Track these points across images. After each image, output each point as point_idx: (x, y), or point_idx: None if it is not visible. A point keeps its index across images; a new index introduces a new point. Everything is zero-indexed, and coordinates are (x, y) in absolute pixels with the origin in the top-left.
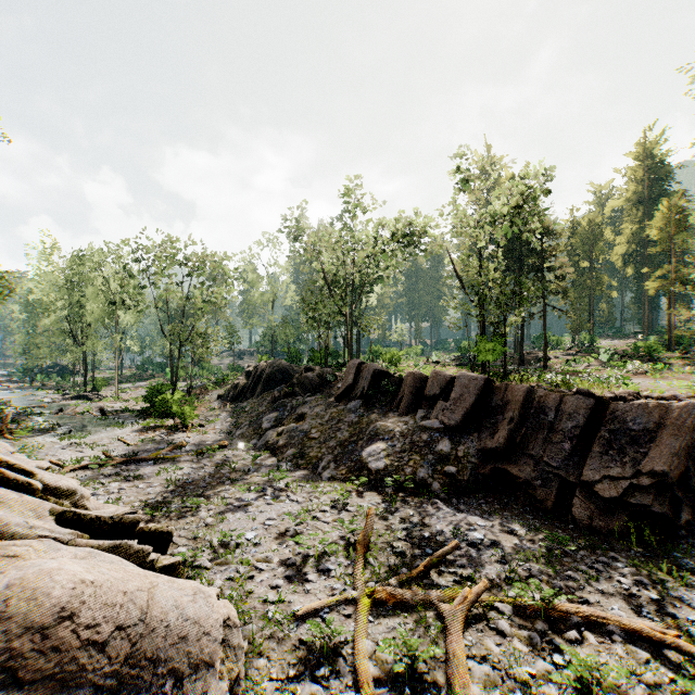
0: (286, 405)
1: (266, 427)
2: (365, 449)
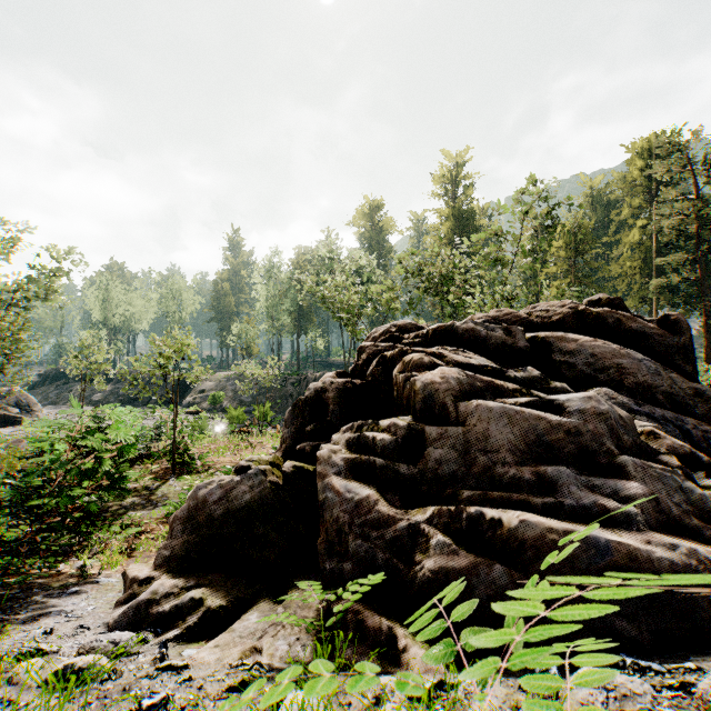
0: (64, 387)
1: (52, 397)
2: (94, 396)
